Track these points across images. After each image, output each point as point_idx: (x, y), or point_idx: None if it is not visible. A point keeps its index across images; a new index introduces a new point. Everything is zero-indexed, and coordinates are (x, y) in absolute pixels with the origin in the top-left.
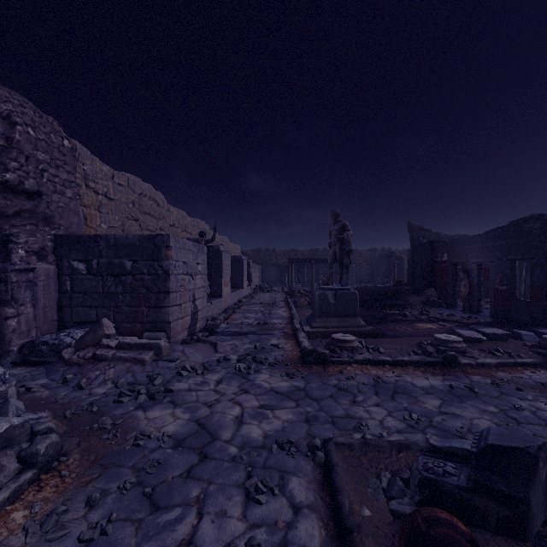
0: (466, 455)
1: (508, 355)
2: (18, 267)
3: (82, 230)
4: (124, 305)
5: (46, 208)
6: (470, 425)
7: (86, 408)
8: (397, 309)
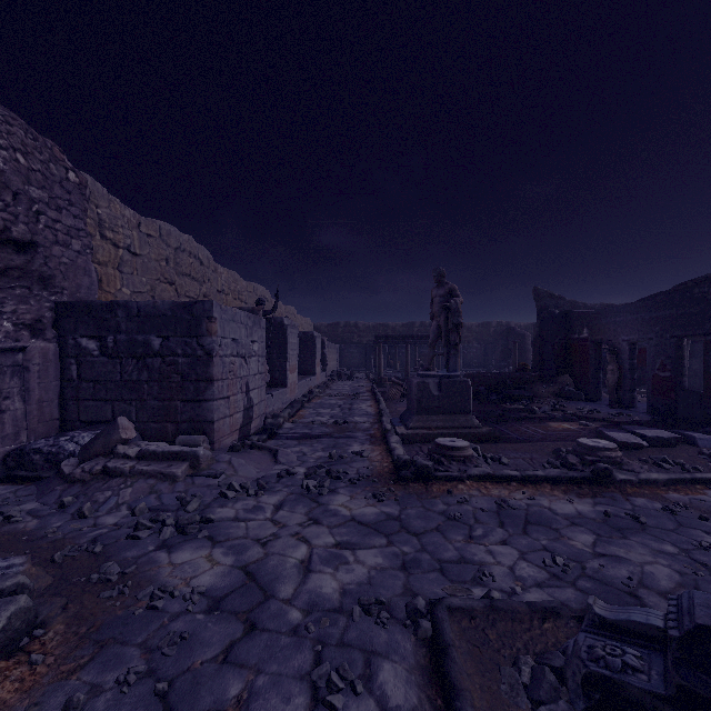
0: (654, 636)
1: (681, 467)
2: (1, 346)
3: (95, 295)
4: (150, 398)
5: (43, 264)
6: (641, 574)
7: (86, 547)
8: (521, 403)
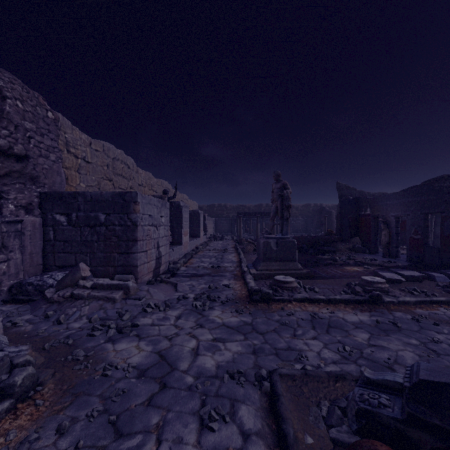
0: (398, 388)
1: (424, 294)
2: (8, 220)
3: (64, 188)
4: (98, 251)
5: (33, 169)
6: (396, 356)
7: (63, 341)
8: (328, 255)
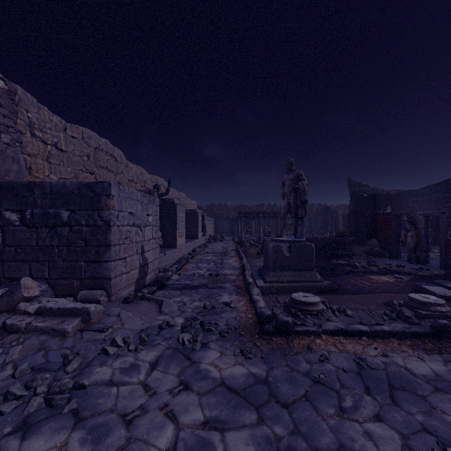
0: None
1: None
2: None
3: (23, 179)
4: (60, 259)
5: None
6: None
7: None
8: (344, 259)
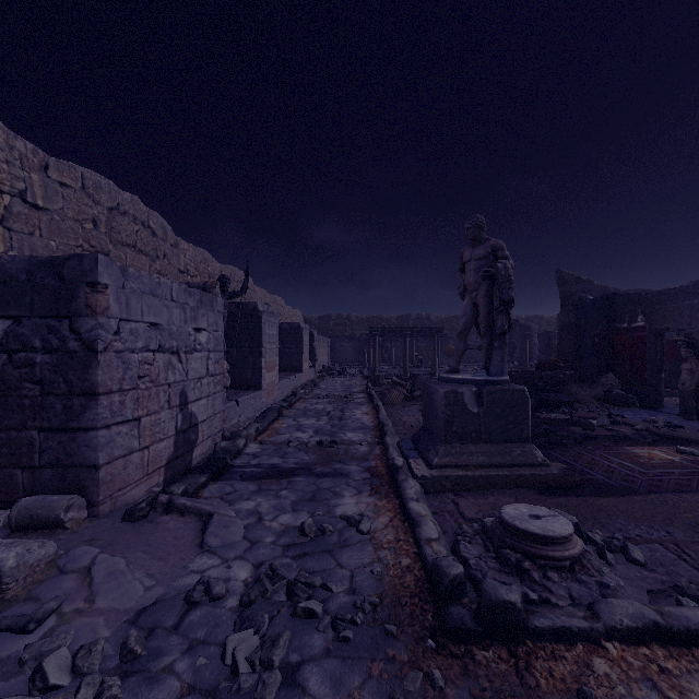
0: None
1: None
2: None
3: None
4: None
5: None
6: None
7: None
8: (562, 411)
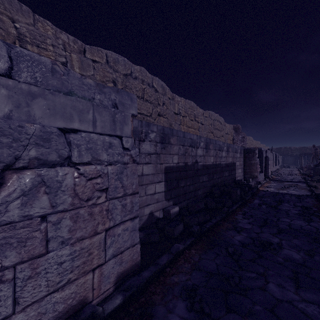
0: None
1: None
2: None
3: None
4: None
5: None
6: None
7: None
8: None
